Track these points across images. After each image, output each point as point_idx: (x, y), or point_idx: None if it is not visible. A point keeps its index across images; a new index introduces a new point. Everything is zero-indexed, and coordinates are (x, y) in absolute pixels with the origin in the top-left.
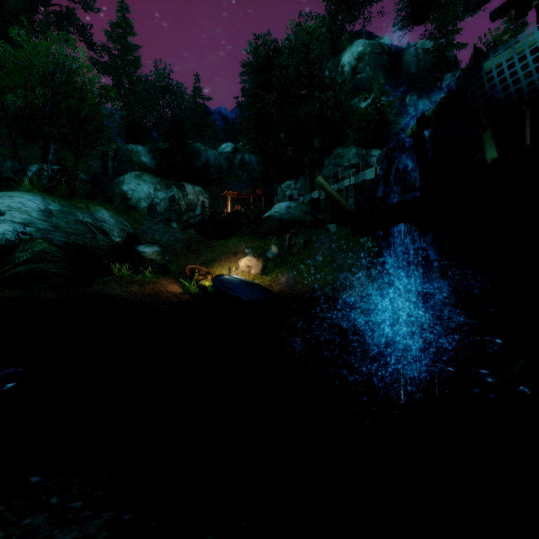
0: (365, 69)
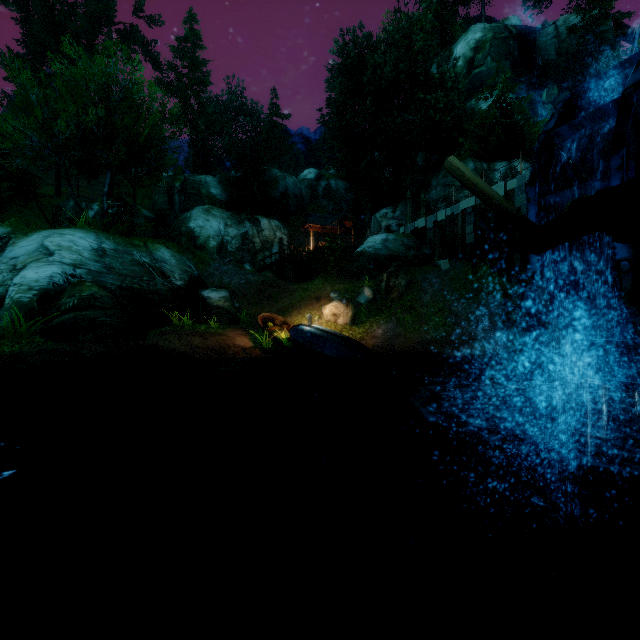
0: (484, 61)
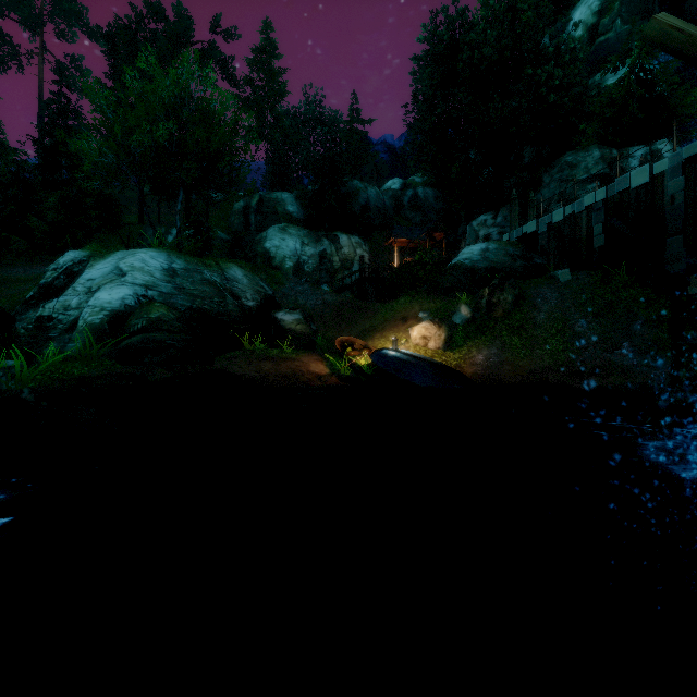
0: (612, 25)
